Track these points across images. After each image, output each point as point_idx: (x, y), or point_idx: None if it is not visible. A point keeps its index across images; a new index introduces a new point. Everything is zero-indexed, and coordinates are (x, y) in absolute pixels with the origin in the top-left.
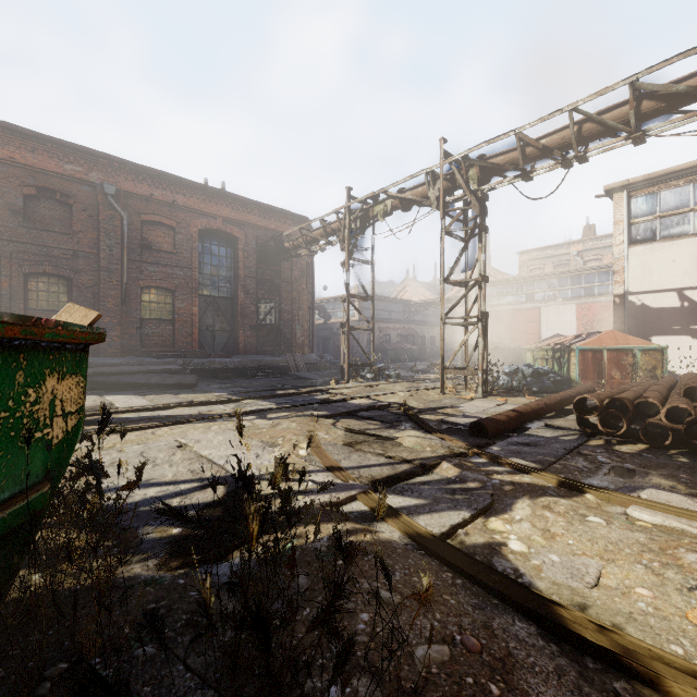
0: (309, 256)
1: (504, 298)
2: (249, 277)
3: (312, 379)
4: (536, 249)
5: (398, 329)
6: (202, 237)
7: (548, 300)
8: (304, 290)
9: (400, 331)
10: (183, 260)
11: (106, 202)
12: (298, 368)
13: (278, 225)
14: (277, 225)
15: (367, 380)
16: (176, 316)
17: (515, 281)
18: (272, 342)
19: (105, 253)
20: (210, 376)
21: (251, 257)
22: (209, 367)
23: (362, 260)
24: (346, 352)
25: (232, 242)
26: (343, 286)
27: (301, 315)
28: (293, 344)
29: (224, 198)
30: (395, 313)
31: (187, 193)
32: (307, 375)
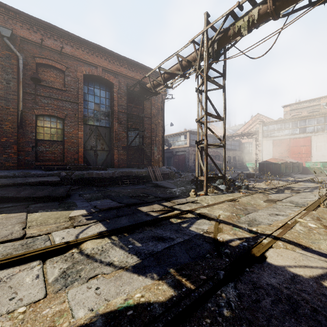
0: (162, 103)
1: (283, 131)
2: (122, 112)
3: (169, 188)
4: (295, 103)
5: (210, 152)
6: (87, 82)
7: (317, 131)
8: (159, 123)
9: (211, 153)
10: (71, 96)
11: (3, 43)
12: (156, 177)
13: (141, 77)
14: (141, 77)
15: (221, 191)
16: (66, 138)
17: (291, 120)
18: (138, 158)
19: (2, 85)
20: (90, 184)
21: (122, 98)
22: (89, 177)
23: (216, 83)
24: (205, 166)
25: (109, 87)
26: (197, 109)
27: (157, 140)
28: (152, 160)
29: (103, 53)
30: (209, 142)
31: (74, 45)
32: (165, 183)
